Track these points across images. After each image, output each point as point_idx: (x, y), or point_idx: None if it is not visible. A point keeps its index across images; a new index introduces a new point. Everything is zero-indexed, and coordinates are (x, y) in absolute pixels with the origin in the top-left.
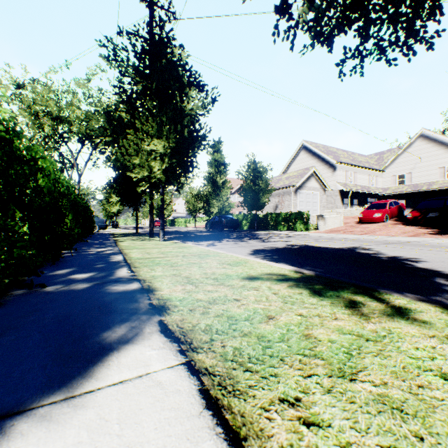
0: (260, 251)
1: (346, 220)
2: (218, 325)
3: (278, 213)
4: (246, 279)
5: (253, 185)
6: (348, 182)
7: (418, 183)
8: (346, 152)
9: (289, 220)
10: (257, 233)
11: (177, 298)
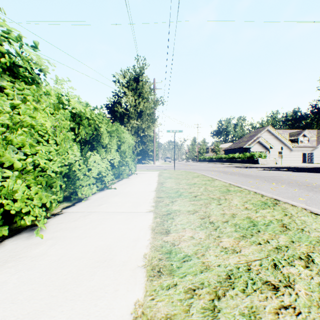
0: None
1: None
2: None
3: None
4: None
5: None
6: None
7: None
8: None
9: None
10: None
11: None
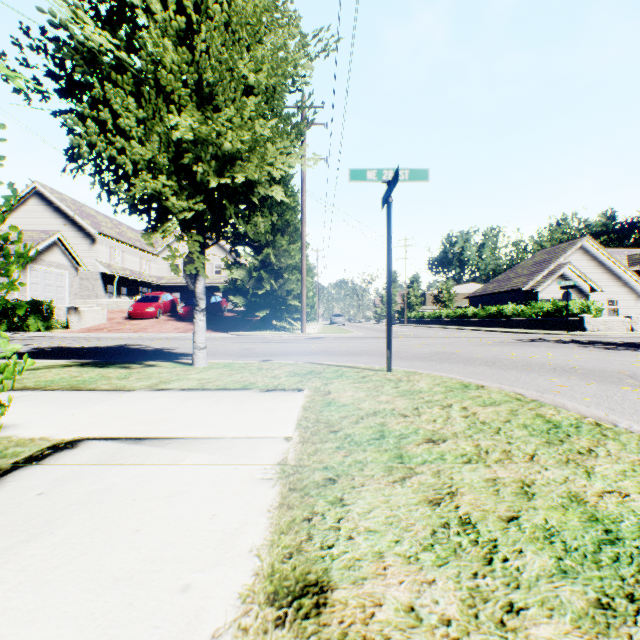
0: None
1: (113, 314)
2: (43, 383)
3: None
4: (29, 370)
5: None
6: (116, 263)
7: None
8: (111, 220)
9: (14, 313)
10: None
11: None
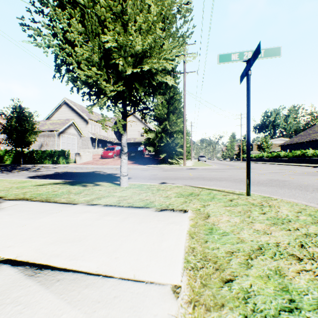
0: (36, 177)
1: (95, 156)
2: (35, 195)
3: (45, 150)
4: (37, 186)
5: (19, 126)
6: (96, 132)
7: (130, 138)
8: (95, 113)
9: (54, 156)
10: (25, 166)
11: (2, 194)
